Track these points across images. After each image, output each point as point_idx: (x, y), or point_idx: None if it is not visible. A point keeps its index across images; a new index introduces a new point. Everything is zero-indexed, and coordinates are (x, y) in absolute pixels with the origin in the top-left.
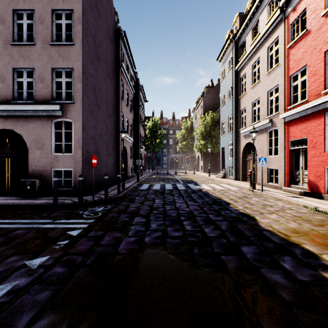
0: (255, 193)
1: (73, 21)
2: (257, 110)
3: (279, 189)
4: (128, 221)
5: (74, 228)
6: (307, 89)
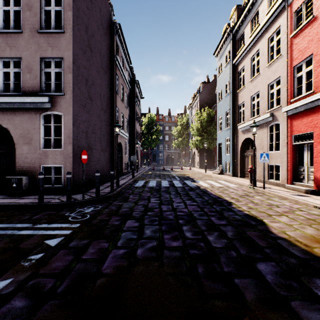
0: (256, 191)
1: (62, 7)
2: (256, 105)
3: (281, 187)
4: (119, 225)
5: (54, 236)
6: (314, 80)
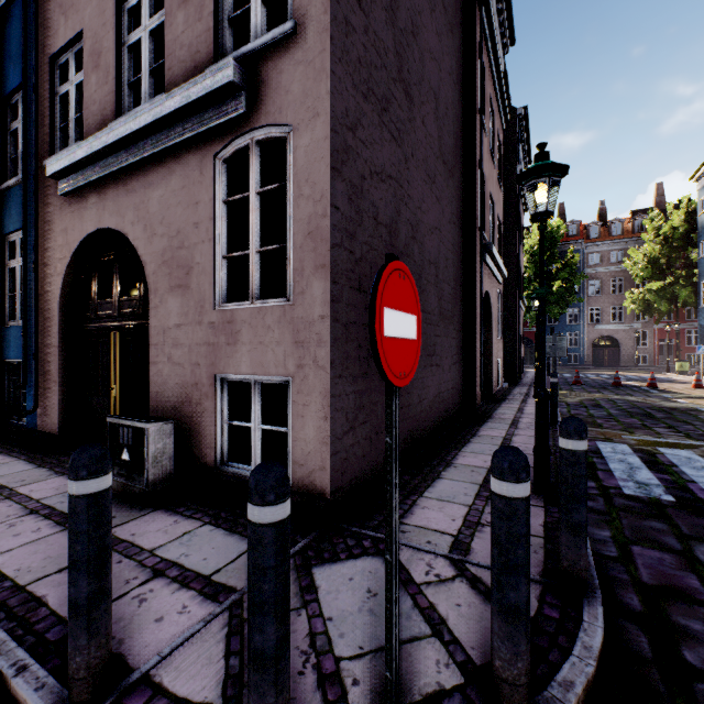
0: None
1: None
2: None
3: None
4: None
5: None
6: None
